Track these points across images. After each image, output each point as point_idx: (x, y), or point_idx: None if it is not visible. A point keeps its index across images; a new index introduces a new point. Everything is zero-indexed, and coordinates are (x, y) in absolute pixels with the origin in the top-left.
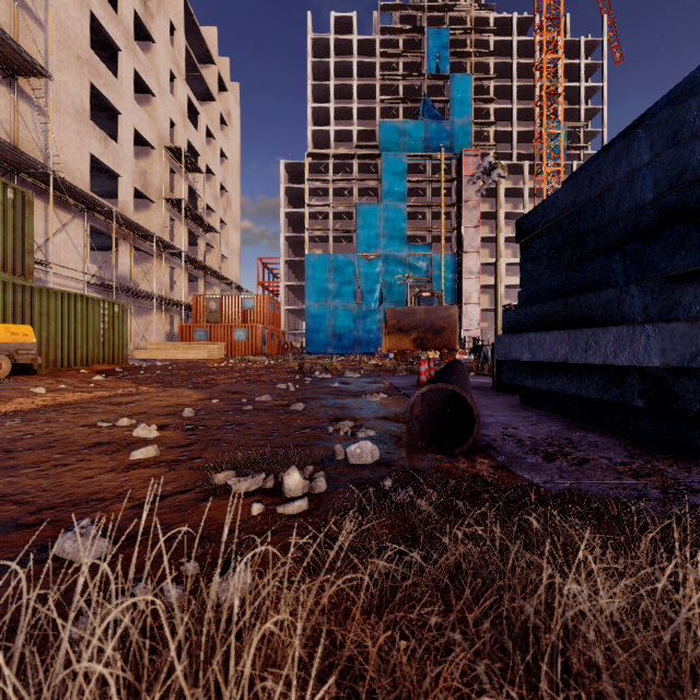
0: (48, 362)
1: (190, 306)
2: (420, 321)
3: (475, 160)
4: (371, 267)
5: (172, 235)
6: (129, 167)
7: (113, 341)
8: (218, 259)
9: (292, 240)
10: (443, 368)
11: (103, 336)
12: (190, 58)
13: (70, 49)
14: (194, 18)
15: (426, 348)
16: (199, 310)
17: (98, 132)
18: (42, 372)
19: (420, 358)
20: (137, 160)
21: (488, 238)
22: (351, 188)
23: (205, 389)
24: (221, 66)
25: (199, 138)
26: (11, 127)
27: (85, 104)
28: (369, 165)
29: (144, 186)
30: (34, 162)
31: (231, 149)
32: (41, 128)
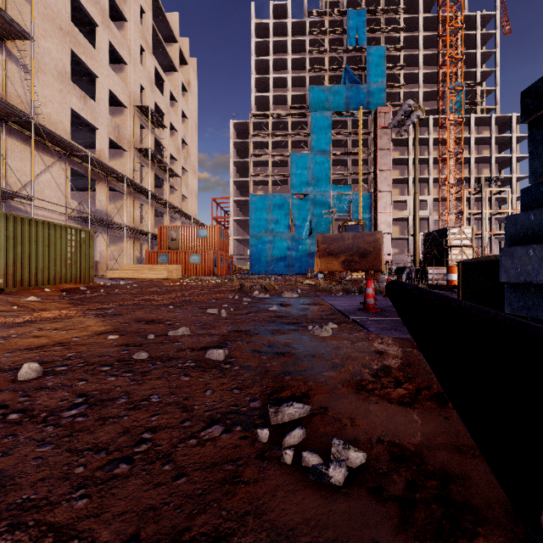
0: (15, 282)
1: (156, 236)
2: (348, 245)
3: (388, 115)
4: (302, 204)
5: (142, 179)
6: (105, 122)
7: (79, 263)
8: (179, 199)
9: (239, 183)
10: (421, 293)
11: (70, 258)
12: (157, 36)
13: (53, 21)
14: (160, 4)
15: (353, 269)
16: (163, 238)
17: (78, 92)
18: (8, 290)
19: (345, 278)
20: (113, 117)
21: (398, 180)
22: (286, 141)
23: (114, 317)
24: (182, 44)
25: (164, 101)
26: (0, 83)
27: (67, 67)
28: (300, 122)
29: (118, 137)
30: (17, 111)
31: (190, 111)
32: (27, 85)
